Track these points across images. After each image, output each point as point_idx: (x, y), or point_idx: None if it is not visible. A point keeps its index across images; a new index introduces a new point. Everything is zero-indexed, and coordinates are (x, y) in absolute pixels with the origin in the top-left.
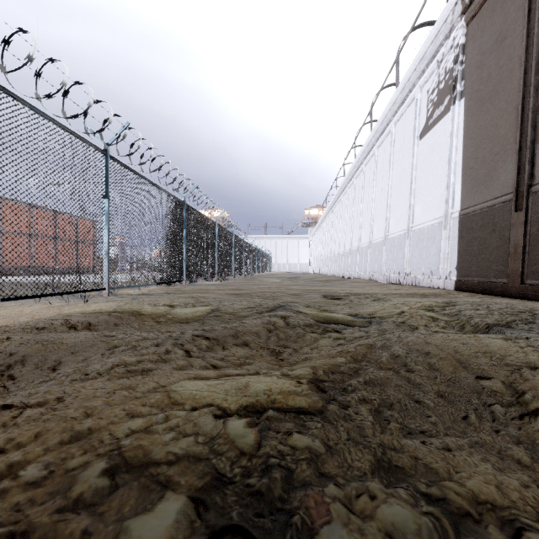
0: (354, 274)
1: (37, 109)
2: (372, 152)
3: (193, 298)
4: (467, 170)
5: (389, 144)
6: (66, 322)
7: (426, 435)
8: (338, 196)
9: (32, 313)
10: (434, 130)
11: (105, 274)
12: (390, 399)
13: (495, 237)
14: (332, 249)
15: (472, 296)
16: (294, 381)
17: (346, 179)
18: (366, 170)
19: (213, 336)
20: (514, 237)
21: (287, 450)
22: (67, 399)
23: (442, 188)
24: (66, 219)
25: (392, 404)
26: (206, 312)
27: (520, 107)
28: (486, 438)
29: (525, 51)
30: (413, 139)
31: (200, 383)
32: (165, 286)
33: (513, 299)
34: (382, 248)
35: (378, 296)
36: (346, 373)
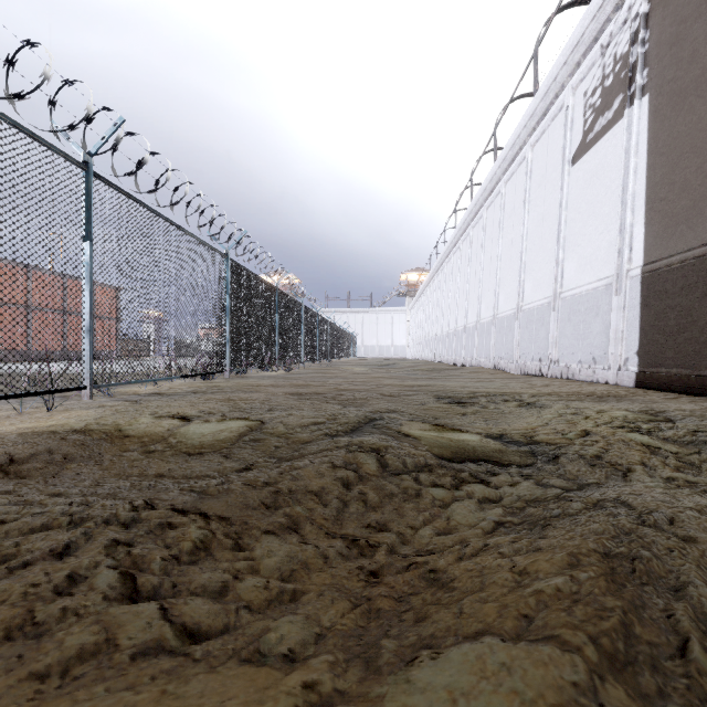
0: (471, 361)
1: None
2: (497, 190)
3: (228, 402)
4: (656, 203)
5: (523, 176)
6: None
7: None
8: (446, 254)
9: None
10: (597, 148)
11: (85, 363)
12: None
13: None
14: (438, 326)
15: (674, 398)
16: None
17: (459, 230)
18: (488, 216)
19: (220, 510)
20: None
21: None
22: None
23: (611, 233)
24: (3, 271)
25: None
26: (239, 431)
27: None
28: None
29: None
30: (562, 165)
31: None
32: (199, 380)
33: None
34: (513, 323)
35: (524, 397)
36: None
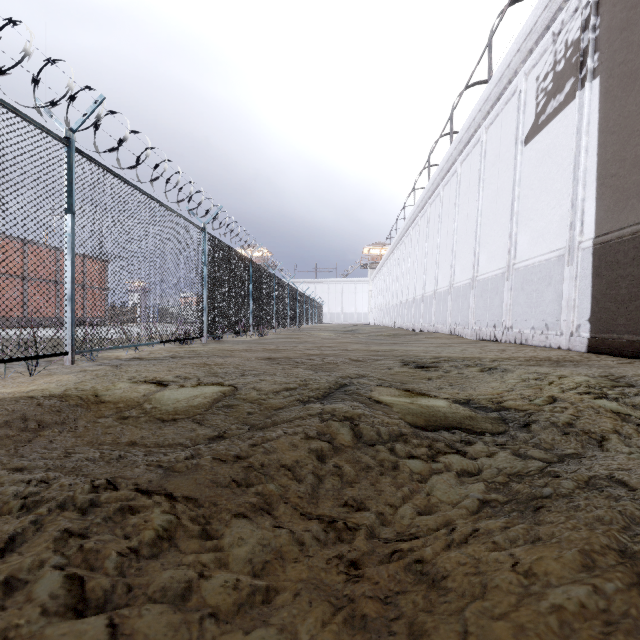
0: (429, 327)
1: None
2: (453, 170)
3: (204, 367)
4: (607, 179)
5: (478, 157)
6: None
7: None
8: (406, 229)
9: None
10: (549, 129)
11: (67, 330)
12: None
13: None
14: (398, 295)
15: (627, 363)
16: None
17: (417, 207)
18: (445, 194)
19: (188, 490)
20: None
21: None
22: None
23: (563, 207)
24: None
25: None
26: (213, 397)
27: None
28: None
29: None
30: (515, 145)
31: None
32: (178, 345)
33: None
34: (469, 292)
35: (485, 362)
36: None
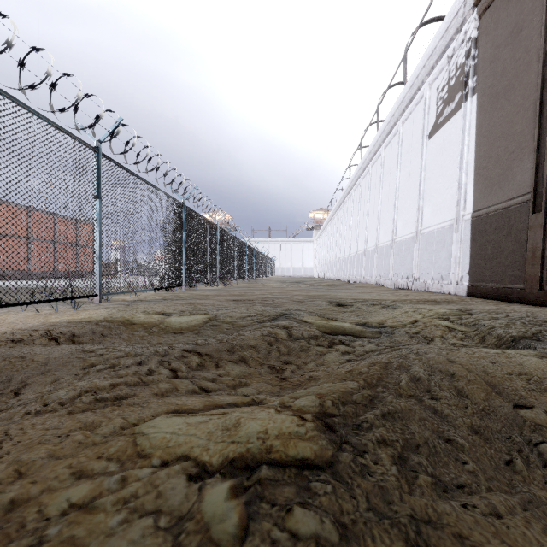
0: (360, 279)
1: (19, 101)
2: (379, 153)
3: (190, 305)
4: (480, 170)
5: (396, 144)
6: (47, 333)
7: (465, 492)
8: (343, 199)
9: (15, 322)
10: (445, 128)
11: (97, 279)
12: (415, 439)
13: (511, 241)
14: (337, 253)
15: (486, 302)
16: (296, 417)
17: (352, 181)
18: (373, 171)
19: (206, 351)
20: (532, 241)
21: (285, 539)
22: (5, 446)
23: (453, 189)
24: (52, 220)
25: (418, 446)
26: (203, 321)
27: (539, 102)
28: (540, 494)
29: (544, 42)
30: (422, 138)
31: (178, 421)
32: (163, 292)
33: (531, 306)
34: (389, 251)
35: (387, 302)
36: (360, 403)
